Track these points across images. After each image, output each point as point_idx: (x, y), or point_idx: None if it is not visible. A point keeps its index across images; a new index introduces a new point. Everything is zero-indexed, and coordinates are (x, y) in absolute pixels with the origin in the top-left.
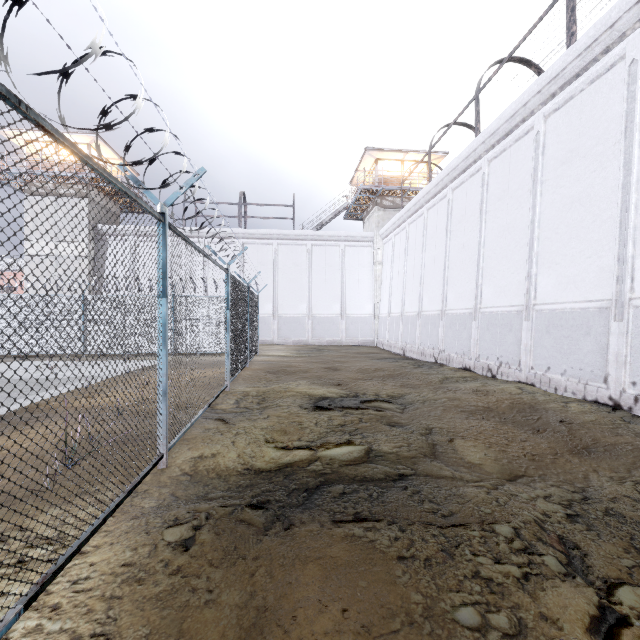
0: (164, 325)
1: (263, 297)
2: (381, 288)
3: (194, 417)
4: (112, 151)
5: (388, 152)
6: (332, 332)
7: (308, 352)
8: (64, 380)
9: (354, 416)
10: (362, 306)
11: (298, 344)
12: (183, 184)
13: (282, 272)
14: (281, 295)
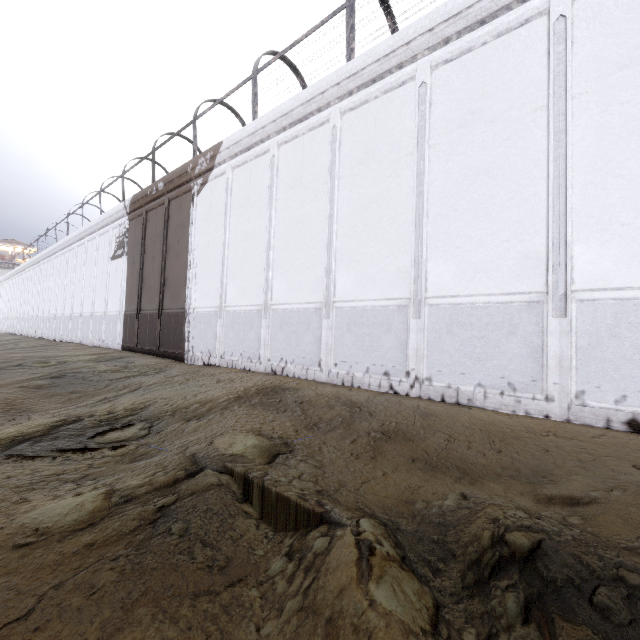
0: None
1: None
2: (0, 305)
3: None
4: None
5: (3, 244)
6: None
7: None
8: None
9: None
10: None
11: None
12: None
13: None
14: None
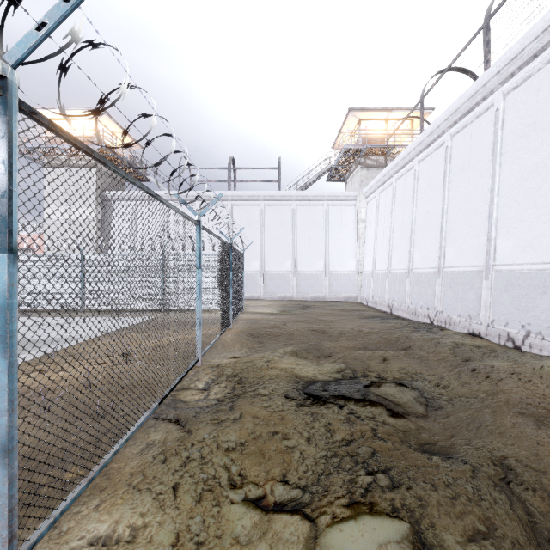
0: (3, 309)
1: (250, 255)
2: (364, 245)
3: (125, 434)
4: (117, 125)
5: (372, 111)
6: (316, 288)
7: (293, 309)
8: (37, 343)
9: (363, 424)
10: (345, 263)
11: (283, 299)
12: (42, 17)
13: (268, 231)
14: (267, 253)
